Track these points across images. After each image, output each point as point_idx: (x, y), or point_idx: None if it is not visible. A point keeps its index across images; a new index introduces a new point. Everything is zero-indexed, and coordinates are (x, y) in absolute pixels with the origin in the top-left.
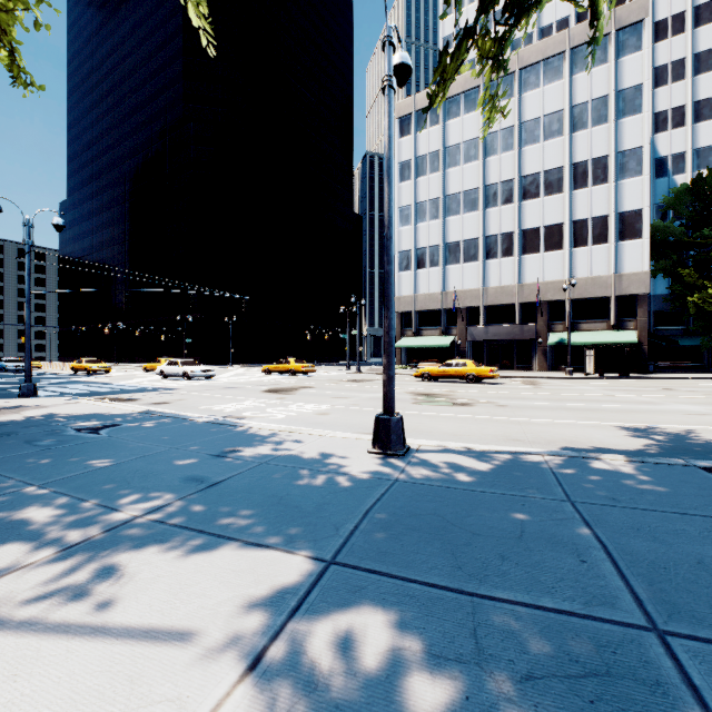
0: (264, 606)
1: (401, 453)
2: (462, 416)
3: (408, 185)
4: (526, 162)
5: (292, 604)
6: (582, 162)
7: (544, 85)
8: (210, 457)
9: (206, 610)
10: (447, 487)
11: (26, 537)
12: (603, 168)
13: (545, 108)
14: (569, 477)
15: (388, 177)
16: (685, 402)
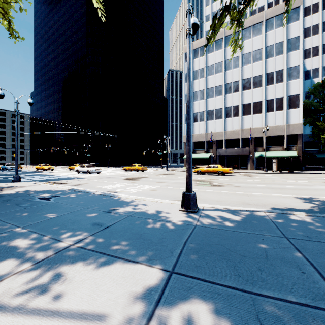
0: (141, 299)
1: (195, 211)
2: (219, 191)
3: None
4: (244, 73)
5: (156, 298)
6: (271, 73)
7: (253, 37)
8: (104, 213)
9: (111, 301)
10: (222, 229)
11: (16, 256)
12: (281, 75)
13: (253, 47)
14: (281, 224)
15: (189, 77)
16: (324, 184)
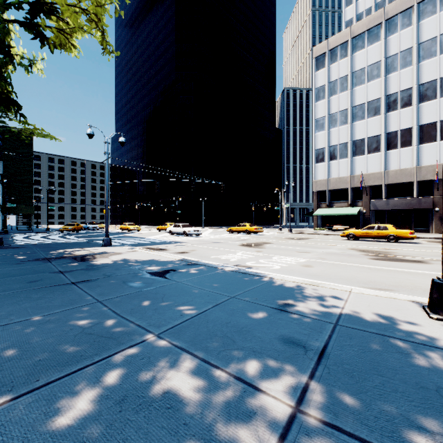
0: None
1: None
2: (439, 274)
3: (323, 102)
4: (423, 73)
5: None
6: None
7: (440, 10)
8: (276, 311)
9: None
10: None
11: (197, 434)
12: None
13: (441, 28)
14: None
15: None
16: None
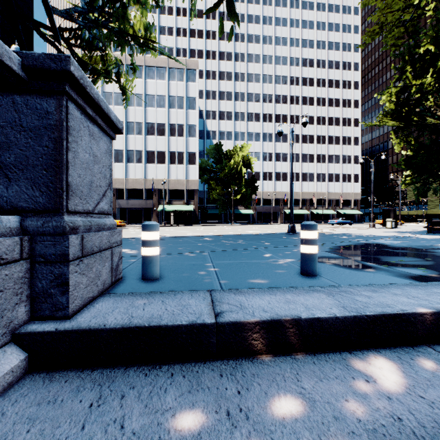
0: None
1: None
2: None
3: None
4: (149, 116)
5: None
6: (173, 124)
7: (157, 79)
8: None
9: None
10: None
11: None
12: (182, 130)
13: (158, 91)
14: None
15: None
16: (187, 230)
